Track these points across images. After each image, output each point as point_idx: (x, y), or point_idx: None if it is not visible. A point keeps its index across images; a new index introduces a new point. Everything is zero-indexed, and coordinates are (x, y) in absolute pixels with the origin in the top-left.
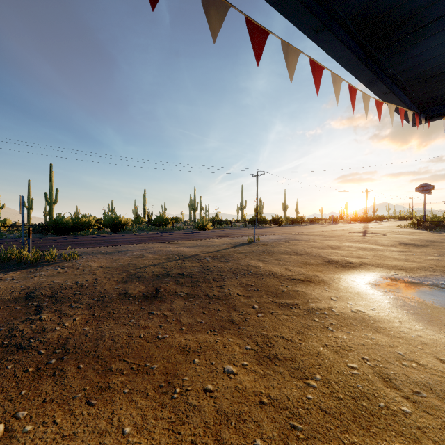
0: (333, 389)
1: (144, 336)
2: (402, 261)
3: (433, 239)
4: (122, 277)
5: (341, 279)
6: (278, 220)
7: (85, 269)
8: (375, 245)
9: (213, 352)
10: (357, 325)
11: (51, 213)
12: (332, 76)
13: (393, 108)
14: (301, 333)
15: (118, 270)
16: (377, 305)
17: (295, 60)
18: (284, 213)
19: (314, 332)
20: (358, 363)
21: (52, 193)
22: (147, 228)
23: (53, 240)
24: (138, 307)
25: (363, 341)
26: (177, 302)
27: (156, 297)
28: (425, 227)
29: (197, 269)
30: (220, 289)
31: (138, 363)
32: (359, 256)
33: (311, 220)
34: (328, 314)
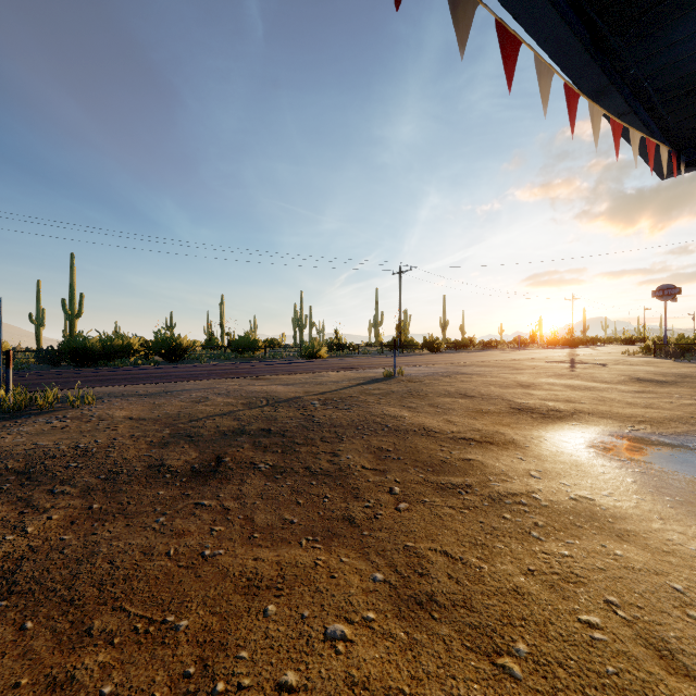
0: (557, 681)
1: (176, 552)
2: (641, 408)
3: (684, 372)
4: (161, 436)
5: (544, 439)
6: (433, 344)
7: (101, 422)
8: (593, 382)
9: (306, 588)
10: (583, 527)
11: (72, 333)
12: (536, 61)
13: (637, 137)
14: (480, 544)
15: (158, 424)
16: (615, 487)
17: (470, 15)
18: (443, 332)
19: (505, 543)
20: (600, 614)
21: (74, 301)
22: (223, 355)
23: (66, 374)
24: (177, 492)
25: (601, 562)
26: (252, 483)
27: (214, 473)
28: (667, 353)
29: (294, 421)
30: (331, 457)
31: (149, 616)
32: (570, 400)
33: (486, 343)
34: (528, 505)
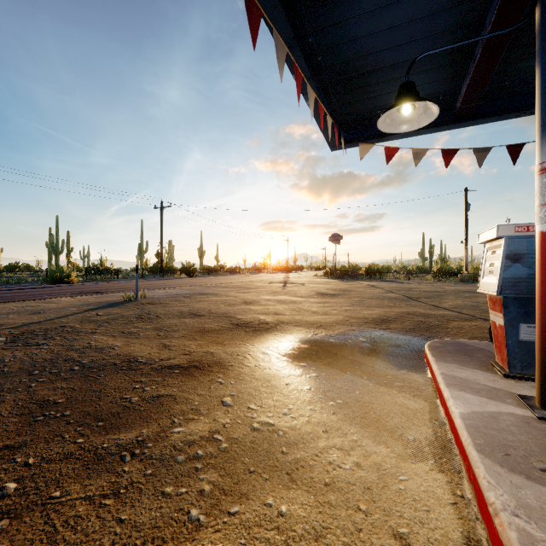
0: None
1: None
2: (321, 315)
3: (344, 288)
4: None
5: (249, 354)
6: (190, 269)
7: None
8: (295, 297)
9: None
10: (256, 472)
11: None
12: None
13: (314, 96)
14: None
15: None
16: (294, 400)
17: None
18: (201, 260)
19: None
20: None
21: None
22: None
23: None
24: None
25: (260, 545)
26: None
27: None
28: (336, 276)
29: None
30: None
31: None
32: (277, 313)
33: (233, 269)
34: (204, 456)
